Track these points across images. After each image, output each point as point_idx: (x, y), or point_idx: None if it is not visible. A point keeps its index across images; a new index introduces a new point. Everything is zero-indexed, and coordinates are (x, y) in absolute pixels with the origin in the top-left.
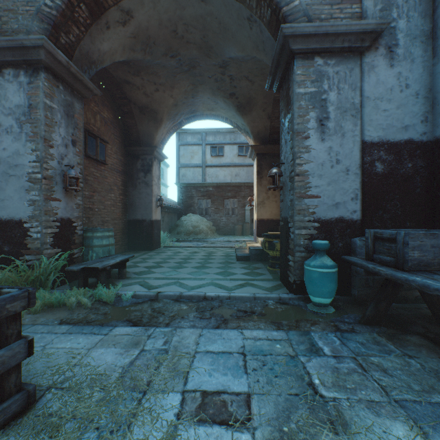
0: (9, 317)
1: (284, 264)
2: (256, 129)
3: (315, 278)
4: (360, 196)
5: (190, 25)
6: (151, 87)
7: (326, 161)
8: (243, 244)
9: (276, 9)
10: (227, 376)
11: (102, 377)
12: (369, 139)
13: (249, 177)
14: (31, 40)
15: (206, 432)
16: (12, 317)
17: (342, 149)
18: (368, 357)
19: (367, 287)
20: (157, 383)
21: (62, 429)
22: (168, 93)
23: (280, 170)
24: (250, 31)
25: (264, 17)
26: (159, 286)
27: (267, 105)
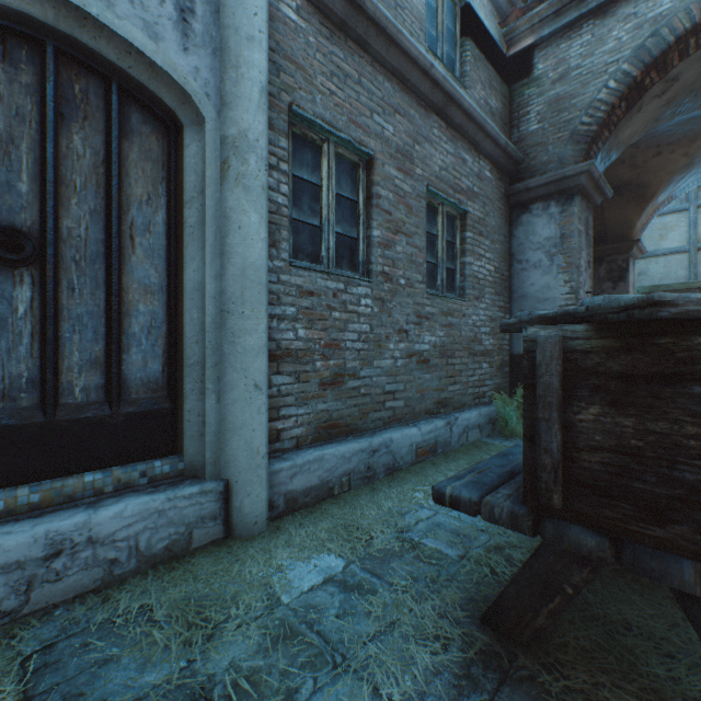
0: None
1: None
2: None
3: None
4: None
5: None
6: (646, 153)
7: None
8: None
9: None
10: None
11: None
12: None
13: None
14: (575, 169)
15: None
16: None
17: None
18: None
19: None
20: None
21: None
22: (679, 151)
23: None
24: None
25: None
26: None
27: None
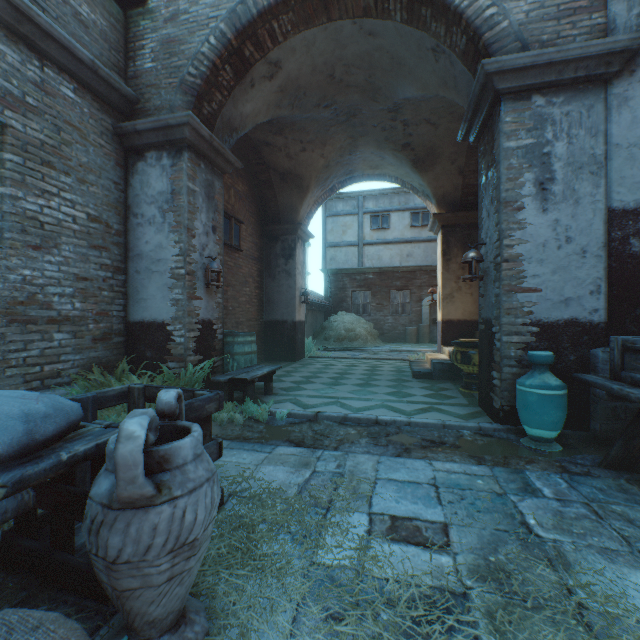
0: (203, 418)
1: (486, 383)
2: (441, 190)
3: (533, 402)
4: (604, 289)
5: (351, 66)
6: (296, 147)
7: (550, 240)
8: (420, 355)
9: (474, 36)
10: (418, 505)
11: (279, 492)
12: (619, 206)
13: (428, 258)
14: (176, 118)
15: (401, 550)
16: (206, 419)
17: (574, 222)
18: (607, 505)
19: (615, 419)
20: (338, 502)
21: (257, 528)
22: (318, 152)
23: (480, 254)
24: (435, 65)
25: (456, 46)
26: (316, 405)
27: (458, 155)
